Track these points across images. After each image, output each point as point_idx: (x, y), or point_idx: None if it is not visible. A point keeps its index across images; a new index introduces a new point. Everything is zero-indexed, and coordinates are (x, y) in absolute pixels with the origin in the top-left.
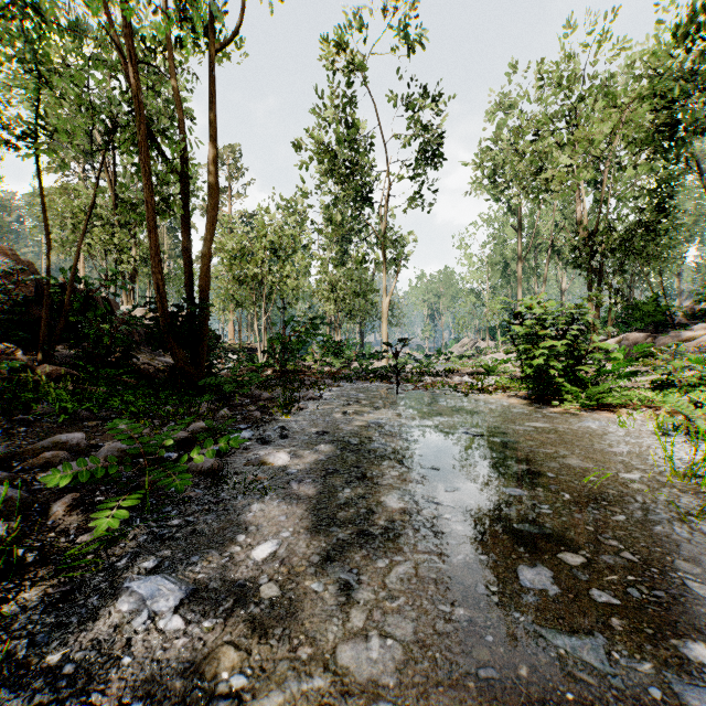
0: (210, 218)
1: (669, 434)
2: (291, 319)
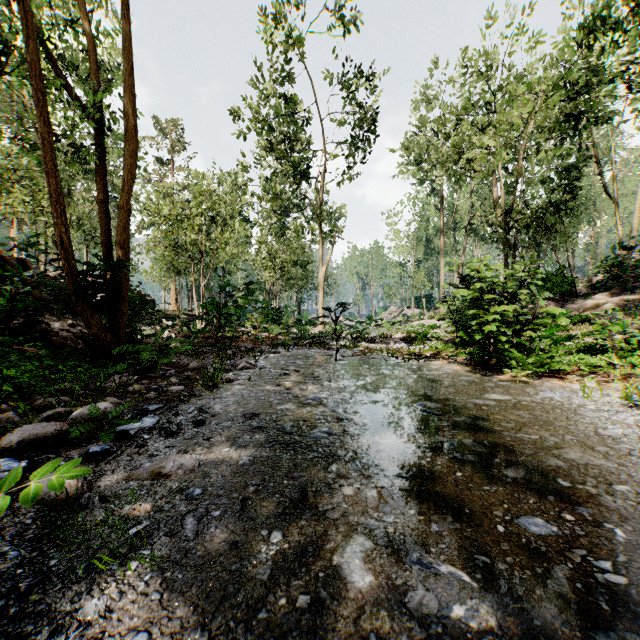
0: (129, 167)
1: None
2: (227, 284)
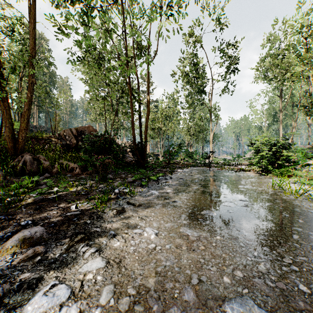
0: (147, 114)
1: (295, 183)
2: (172, 144)
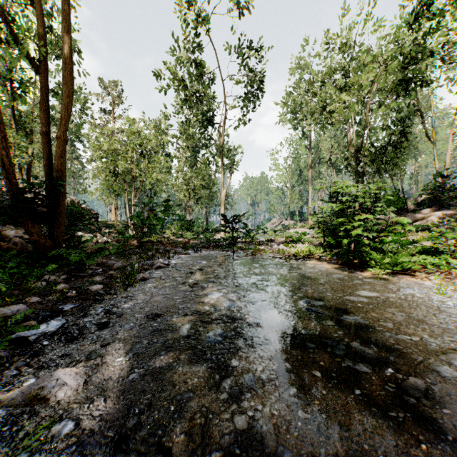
0: (64, 105)
1: None
2: (149, 200)
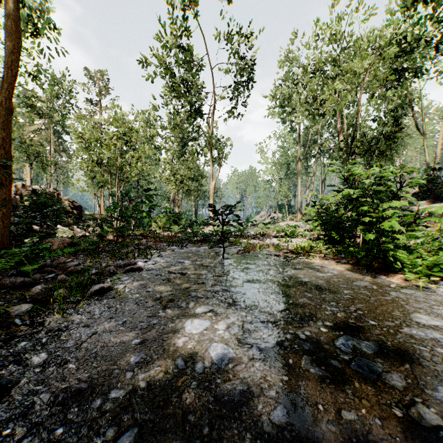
0: (7, 63)
1: None
2: (128, 190)
